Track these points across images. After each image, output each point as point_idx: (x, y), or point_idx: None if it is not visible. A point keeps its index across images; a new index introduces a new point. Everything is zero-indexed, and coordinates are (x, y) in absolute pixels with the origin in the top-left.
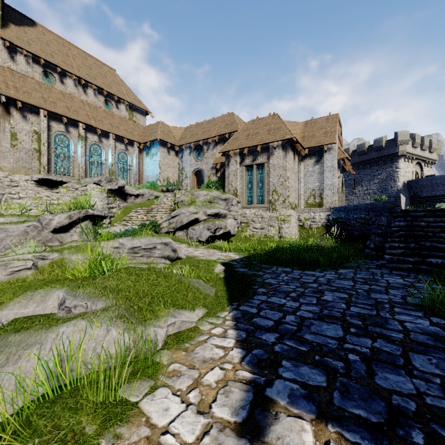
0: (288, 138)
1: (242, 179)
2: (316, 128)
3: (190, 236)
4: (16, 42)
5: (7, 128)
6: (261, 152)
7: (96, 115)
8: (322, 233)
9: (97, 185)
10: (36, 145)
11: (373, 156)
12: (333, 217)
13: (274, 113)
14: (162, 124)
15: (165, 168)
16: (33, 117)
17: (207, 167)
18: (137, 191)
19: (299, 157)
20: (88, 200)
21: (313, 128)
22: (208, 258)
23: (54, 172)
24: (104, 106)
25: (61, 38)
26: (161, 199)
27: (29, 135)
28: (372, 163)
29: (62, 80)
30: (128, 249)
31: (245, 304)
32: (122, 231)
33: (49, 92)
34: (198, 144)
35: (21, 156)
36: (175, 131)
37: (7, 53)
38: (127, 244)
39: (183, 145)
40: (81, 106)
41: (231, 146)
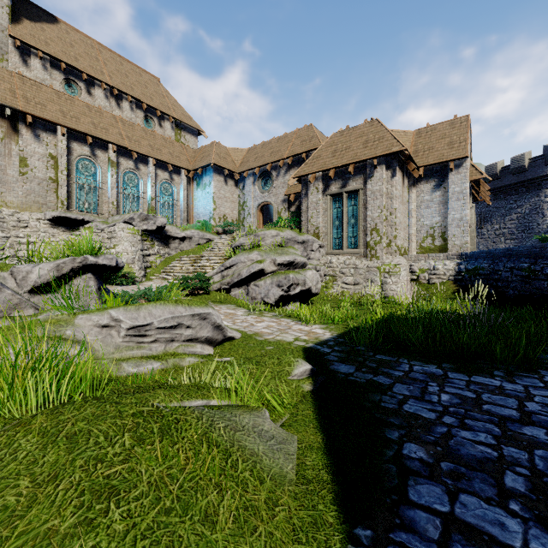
0: (396, 150)
1: (326, 213)
2: (434, 137)
3: (252, 295)
4: (29, 41)
5: (15, 151)
6: (353, 174)
7: (131, 135)
8: (450, 291)
9: (128, 224)
10: (52, 173)
11: (510, 182)
12: (467, 268)
13: (372, 119)
14: (217, 145)
15: (221, 203)
16: (48, 136)
17: (277, 199)
18: (182, 233)
19: (409, 180)
20: (90, 241)
21: (431, 139)
22: (278, 337)
23: (76, 208)
24: (144, 124)
25: (90, 38)
26: (215, 243)
27: (43, 161)
28: (507, 191)
29: (90, 90)
30: (128, 329)
31: (398, 543)
32: (142, 290)
33: (70, 104)
34: (265, 170)
35: (33, 188)
36: (235, 154)
37: (18, 56)
38: (125, 320)
39: (244, 172)
40: (112, 122)
41: (310, 168)
